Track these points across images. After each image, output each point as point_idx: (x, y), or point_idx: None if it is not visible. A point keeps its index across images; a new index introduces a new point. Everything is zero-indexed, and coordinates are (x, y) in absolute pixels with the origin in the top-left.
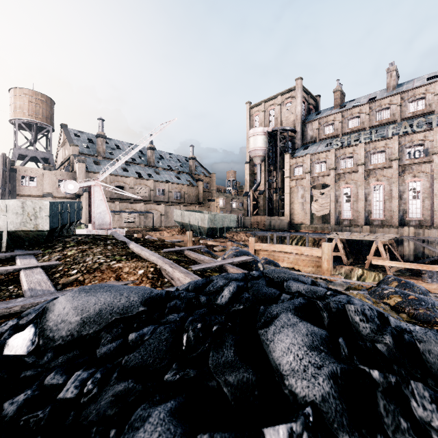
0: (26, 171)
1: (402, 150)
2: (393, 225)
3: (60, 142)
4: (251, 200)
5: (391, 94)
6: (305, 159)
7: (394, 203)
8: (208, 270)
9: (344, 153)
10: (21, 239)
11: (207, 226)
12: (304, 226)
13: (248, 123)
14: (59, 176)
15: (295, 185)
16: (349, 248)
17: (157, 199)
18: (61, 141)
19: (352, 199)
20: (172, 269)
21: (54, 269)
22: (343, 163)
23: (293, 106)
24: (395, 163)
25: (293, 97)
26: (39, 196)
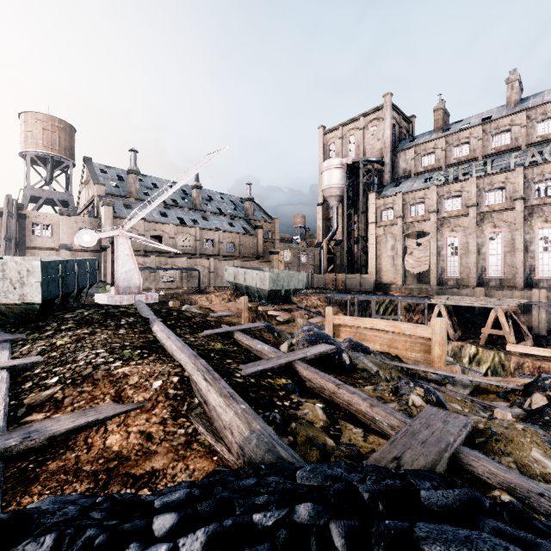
0: (38, 217)
1: (528, 186)
2: (516, 286)
3: (83, 179)
4: (325, 253)
5: (512, 111)
6: (396, 199)
7: (518, 257)
8: (267, 373)
9: (449, 191)
10: (3, 315)
11: (268, 289)
12: (395, 286)
13: (320, 153)
14: (80, 224)
15: (383, 233)
16: (456, 317)
17: (205, 252)
18: (84, 179)
19: (459, 251)
20: (205, 384)
21: (28, 371)
22: (448, 204)
23: (381, 130)
24: (519, 203)
25: (381, 119)
26: (54, 249)
